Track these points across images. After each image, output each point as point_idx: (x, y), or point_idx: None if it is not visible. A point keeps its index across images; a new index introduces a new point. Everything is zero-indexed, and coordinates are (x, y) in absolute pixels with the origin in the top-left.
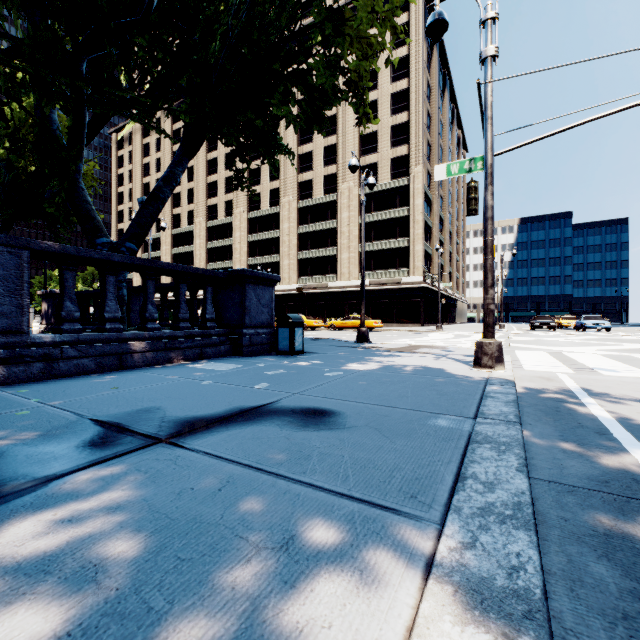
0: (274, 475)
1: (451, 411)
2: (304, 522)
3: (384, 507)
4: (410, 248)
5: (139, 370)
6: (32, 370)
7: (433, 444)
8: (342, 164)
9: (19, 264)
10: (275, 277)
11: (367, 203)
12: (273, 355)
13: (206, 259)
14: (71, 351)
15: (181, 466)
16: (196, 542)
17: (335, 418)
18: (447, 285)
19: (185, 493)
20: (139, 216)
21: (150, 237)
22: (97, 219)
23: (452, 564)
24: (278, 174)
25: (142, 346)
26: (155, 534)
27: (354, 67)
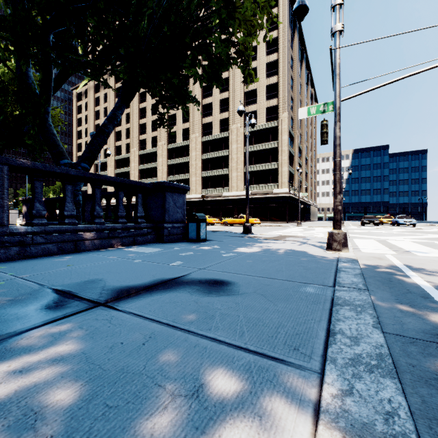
0: (186, 331)
1: (316, 281)
2: (211, 372)
3: (274, 358)
4: (279, 169)
5: (89, 252)
6: (10, 252)
7: (306, 306)
8: (232, 111)
9: (1, 175)
10: (186, 187)
11: (249, 138)
12: (185, 242)
13: (138, 177)
14: (39, 239)
15: (114, 324)
16: (122, 390)
17: (231, 287)
18: (304, 194)
19: (116, 347)
20: (90, 145)
21: (99, 161)
22: (61, 146)
23: (336, 410)
24: (188, 118)
25: (91, 235)
26: (89, 383)
27: (241, 41)
